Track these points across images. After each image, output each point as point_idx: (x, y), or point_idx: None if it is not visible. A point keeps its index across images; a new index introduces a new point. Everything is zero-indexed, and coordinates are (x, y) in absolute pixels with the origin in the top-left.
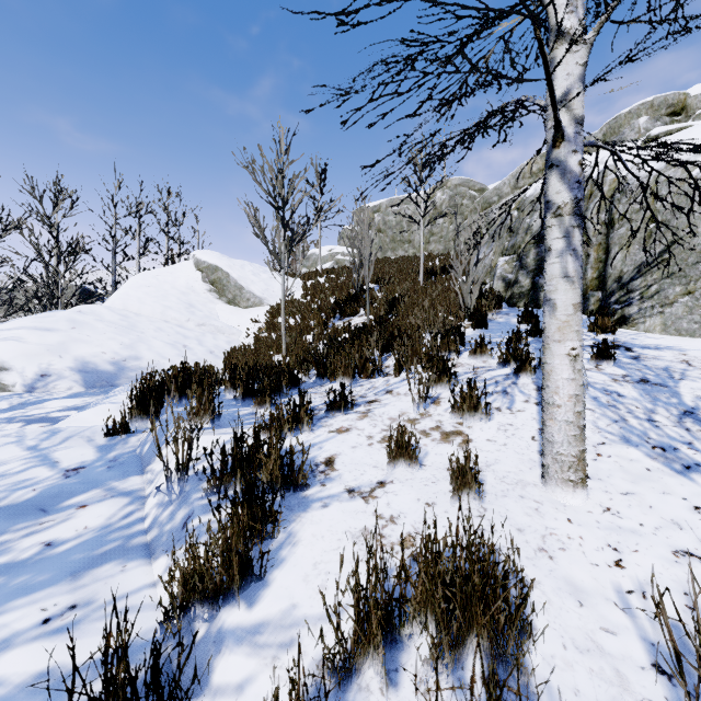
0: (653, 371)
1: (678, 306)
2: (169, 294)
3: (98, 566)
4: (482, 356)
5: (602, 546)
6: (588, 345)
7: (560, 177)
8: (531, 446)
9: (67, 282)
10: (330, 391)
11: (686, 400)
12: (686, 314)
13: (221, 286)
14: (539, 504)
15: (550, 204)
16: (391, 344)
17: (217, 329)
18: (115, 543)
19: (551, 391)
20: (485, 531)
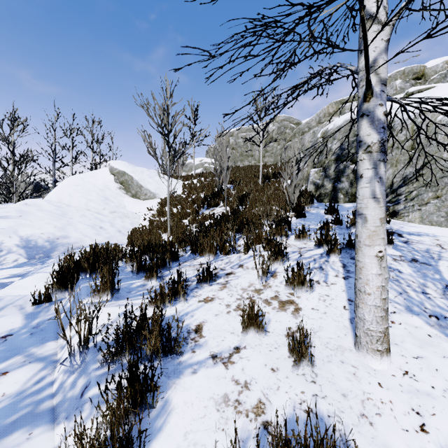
0: (419, 253)
1: (430, 205)
2: (91, 190)
3: (7, 435)
4: (303, 239)
5: (408, 410)
6: None
7: (369, 124)
8: (344, 314)
9: (20, 181)
10: (200, 264)
11: (445, 276)
12: (435, 211)
13: (127, 185)
14: (355, 369)
15: (362, 143)
16: (241, 229)
17: (124, 214)
18: (26, 410)
19: (363, 282)
20: (318, 397)
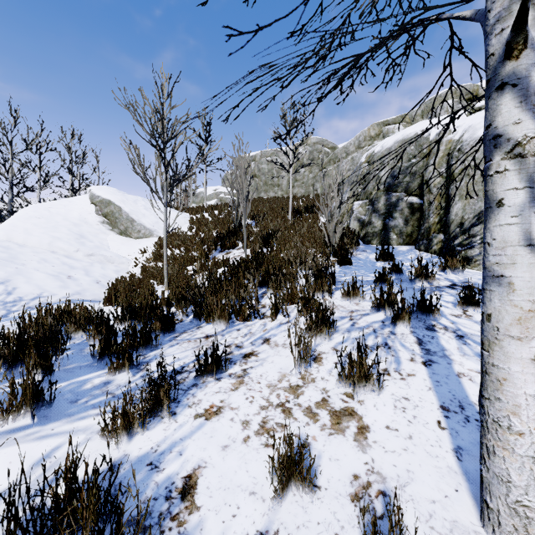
0: None
1: None
2: (60, 225)
3: None
4: (354, 298)
5: None
6: (445, 286)
7: (519, 101)
8: (442, 440)
9: None
10: (205, 337)
11: None
12: None
13: (114, 218)
14: None
15: (501, 139)
16: (267, 281)
17: (106, 258)
18: None
19: (506, 409)
20: None
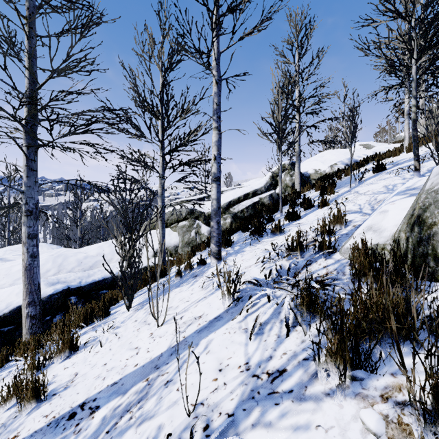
0: None
1: None
2: None
3: None
4: None
5: None
6: None
7: None
8: None
9: None
10: None
11: None
12: None
13: (368, 148)
14: None
15: None
16: None
17: None
18: None
19: None
20: None
